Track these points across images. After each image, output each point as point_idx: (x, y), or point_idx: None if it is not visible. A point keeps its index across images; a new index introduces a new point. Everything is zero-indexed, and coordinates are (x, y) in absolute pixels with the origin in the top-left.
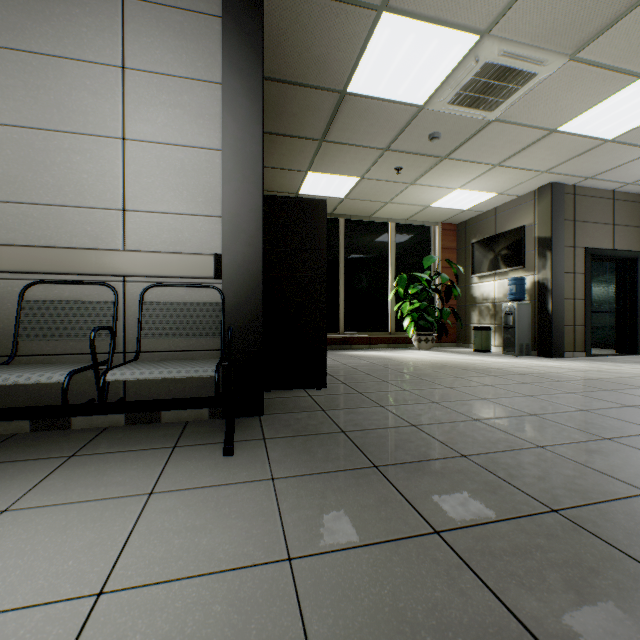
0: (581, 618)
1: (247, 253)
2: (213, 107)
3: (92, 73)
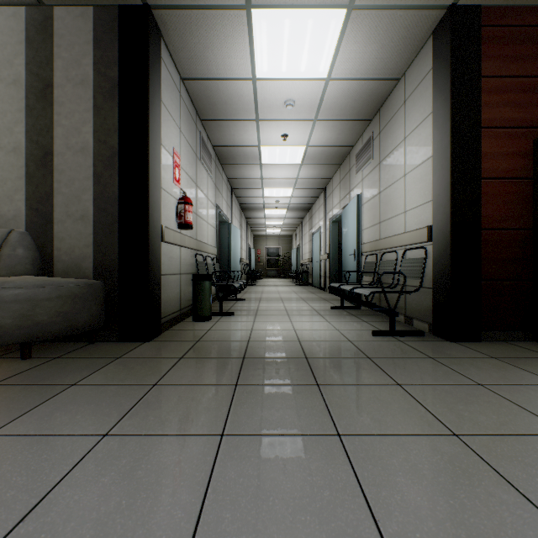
0: (261, 364)
1: (442, 220)
2: (431, 129)
3: (398, 150)
